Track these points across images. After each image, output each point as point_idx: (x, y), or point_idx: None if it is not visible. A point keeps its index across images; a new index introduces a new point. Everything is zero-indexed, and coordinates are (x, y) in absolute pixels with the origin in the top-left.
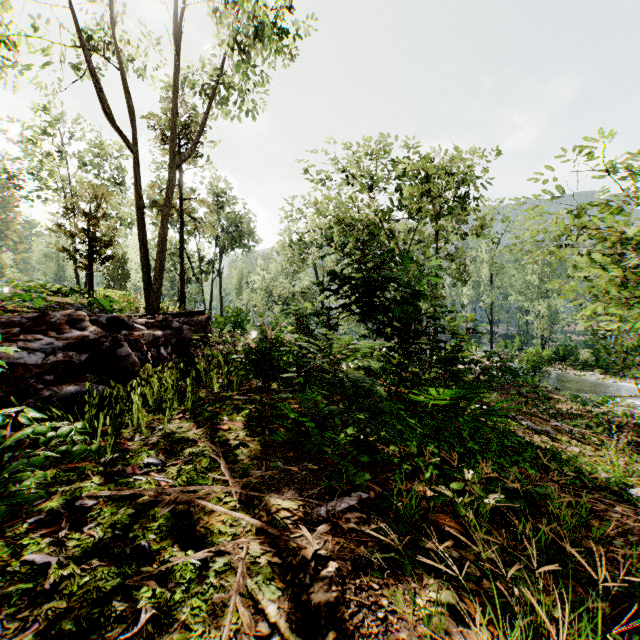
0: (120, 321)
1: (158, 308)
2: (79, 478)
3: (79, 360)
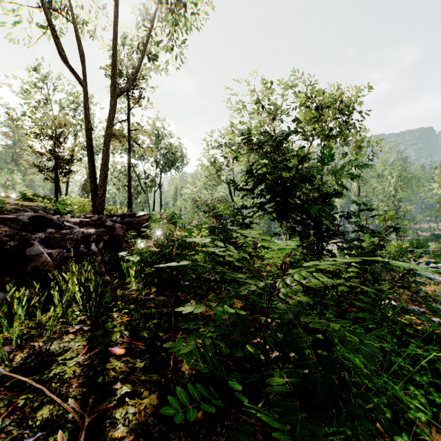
0: (47, 220)
1: (102, 210)
2: None
3: None
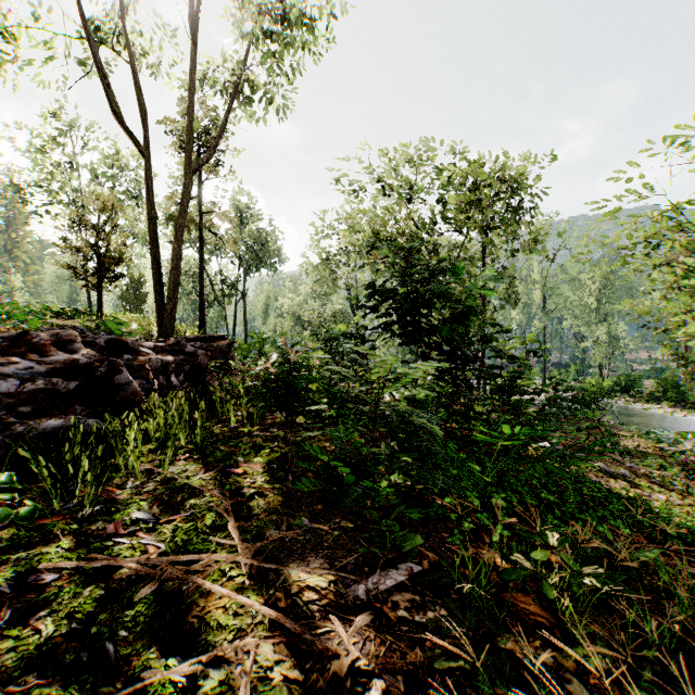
0: (122, 344)
1: (172, 331)
2: (44, 540)
3: (66, 388)
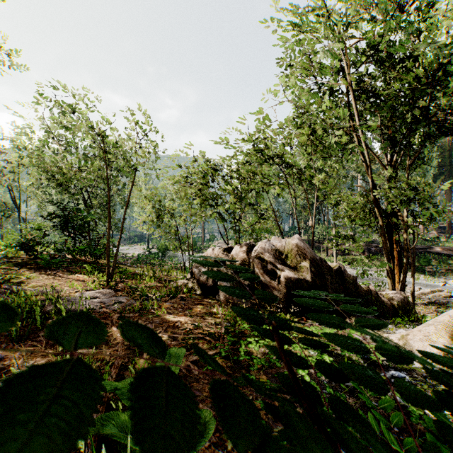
0: None
1: None
2: None
3: None
